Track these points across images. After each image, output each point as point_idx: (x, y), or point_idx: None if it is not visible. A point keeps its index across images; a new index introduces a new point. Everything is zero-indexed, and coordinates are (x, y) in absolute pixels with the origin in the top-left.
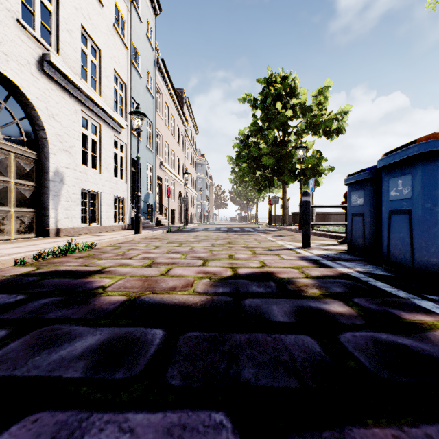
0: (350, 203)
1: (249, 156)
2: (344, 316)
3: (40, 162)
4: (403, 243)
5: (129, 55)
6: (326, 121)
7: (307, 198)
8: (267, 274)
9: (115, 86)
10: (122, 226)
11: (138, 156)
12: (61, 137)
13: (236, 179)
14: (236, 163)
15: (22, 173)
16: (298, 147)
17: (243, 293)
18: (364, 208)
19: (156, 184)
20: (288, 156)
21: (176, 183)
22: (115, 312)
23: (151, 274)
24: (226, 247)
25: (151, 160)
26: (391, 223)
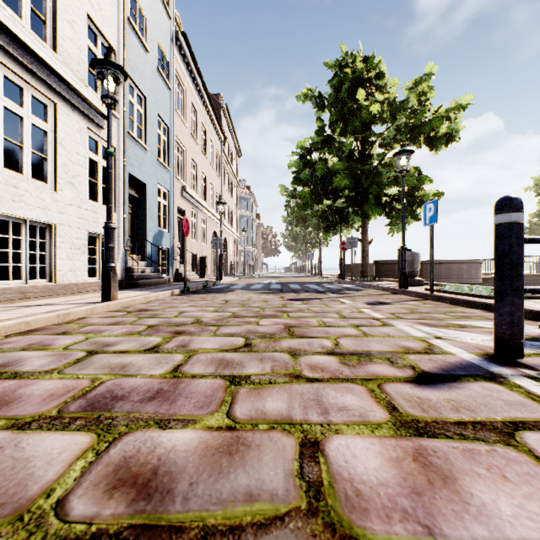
0: None
1: (312, 178)
2: None
3: None
4: None
5: (123, 5)
6: (433, 120)
7: (517, 216)
8: None
9: (92, 47)
10: None
11: (108, 150)
12: None
13: (293, 216)
14: (292, 195)
15: None
16: (400, 151)
17: None
18: None
19: (174, 219)
20: (373, 175)
21: (209, 220)
22: None
23: None
24: (283, 354)
25: (166, 182)
26: None
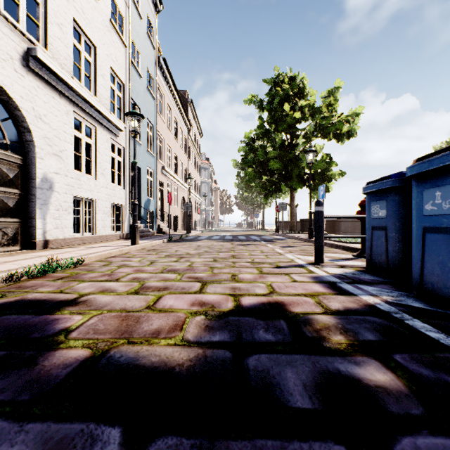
0: (369, 214)
1: (255, 160)
2: (390, 394)
3: (26, 167)
4: (443, 268)
5: (128, 53)
6: (337, 123)
7: (320, 208)
8: (277, 307)
9: (112, 86)
10: (120, 234)
11: (134, 161)
12: (50, 140)
13: (242, 184)
14: (242, 167)
15: (5, 179)
16: (308, 150)
17: (246, 342)
18: (387, 222)
19: (157, 190)
20: (296, 161)
21: (179, 188)
22: (65, 384)
23: (134, 306)
24: (229, 262)
25: (152, 164)
26: (426, 243)
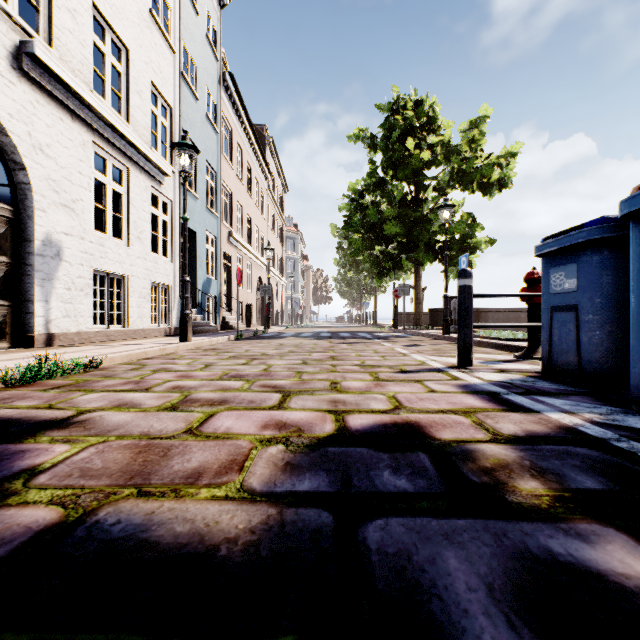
0: (547, 288)
1: (364, 223)
2: None
3: (18, 223)
4: None
5: (178, 62)
6: (484, 167)
7: (467, 281)
8: (410, 431)
9: (154, 110)
10: (165, 329)
11: (185, 216)
12: (56, 183)
13: (345, 259)
14: (345, 236)
15: None
16: (442, 205)
17: (360, 494)
18: (579, 297)
19: (221, 266)
20: (424, 222)
21: (254, 265)
22: None
23: (166, 429)
24: (327, 365)
25: (213, 228)
26: None
